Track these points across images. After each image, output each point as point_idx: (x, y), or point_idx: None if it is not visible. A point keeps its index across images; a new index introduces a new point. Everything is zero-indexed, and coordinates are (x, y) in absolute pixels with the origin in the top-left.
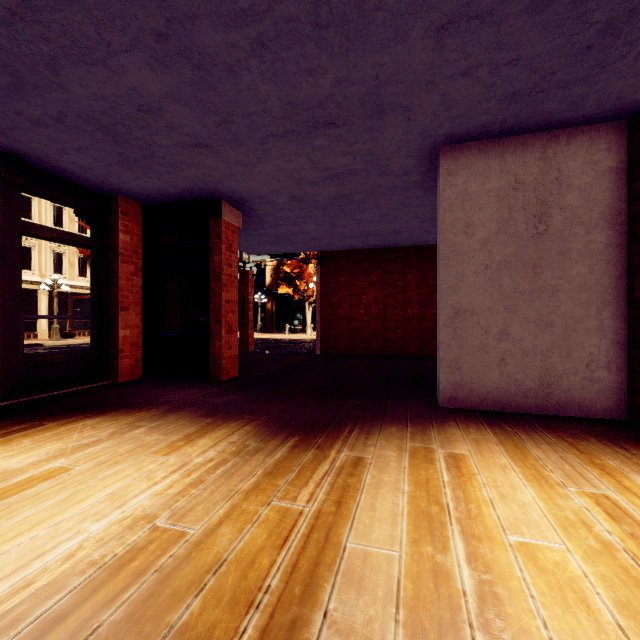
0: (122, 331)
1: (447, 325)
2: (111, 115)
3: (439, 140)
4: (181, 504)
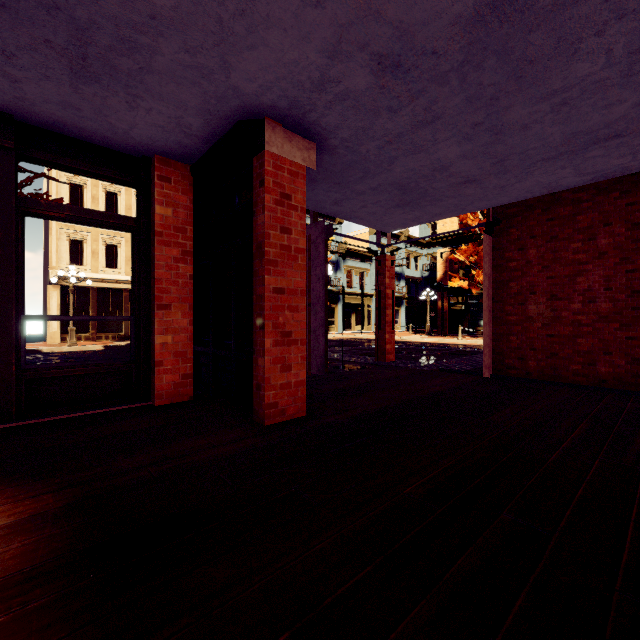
0: (160, 337)
1: None
2: None
3: None
4: None
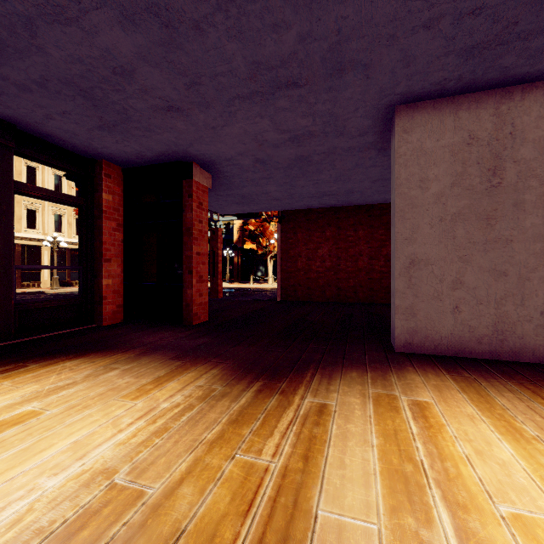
0: (105, 280)
1: (402, 274)
2: (88, 79)
3: (395, 99)
4: (143, 456)
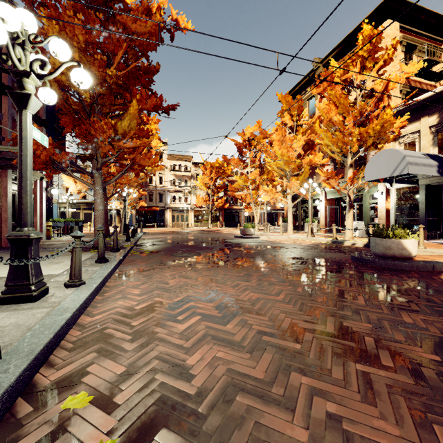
0: None
1: None
2: None
3: None
4: None
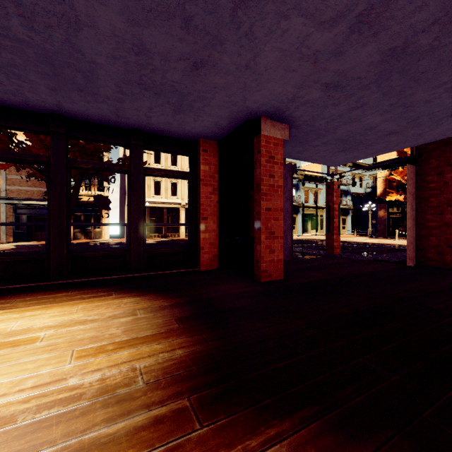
0: (202, 234)
1: None
2: (132, 71)
3: None
4: None
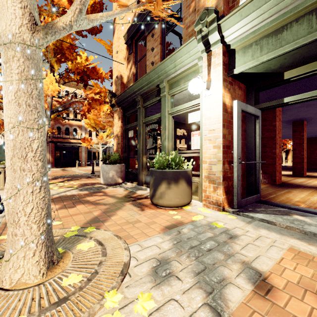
0: None
1: None
2: None
3: None
4: None
